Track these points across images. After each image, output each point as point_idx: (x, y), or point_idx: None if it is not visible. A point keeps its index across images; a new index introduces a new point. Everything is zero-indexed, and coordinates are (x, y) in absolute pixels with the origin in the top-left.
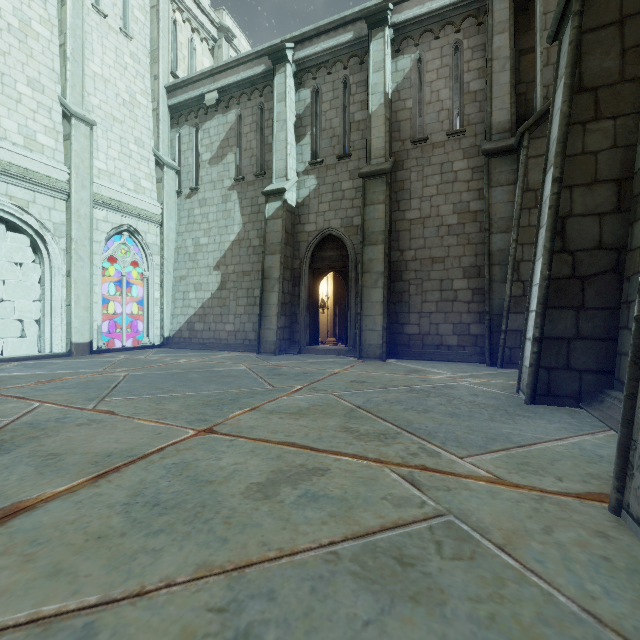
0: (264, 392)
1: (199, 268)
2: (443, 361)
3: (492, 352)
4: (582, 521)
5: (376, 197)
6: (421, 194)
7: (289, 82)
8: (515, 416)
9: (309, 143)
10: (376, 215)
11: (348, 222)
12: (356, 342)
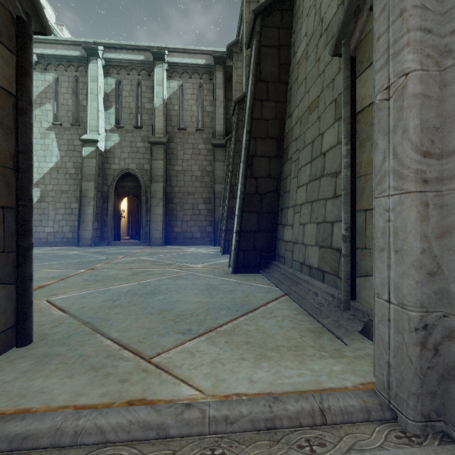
0: (104, 259)
1: None
2: (194, 245)
3: (215, 239)
4: (221, 269)
5: (158, 156)
6: (183, 158)
7: (100, 71)
8: (216, 257)
9: (114, 113)
10: (158, 166)
11: (141, 167)
12: (146, 237)
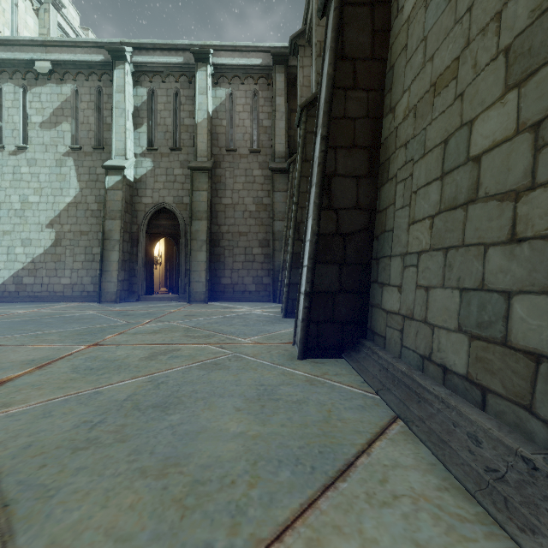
0: (123, 325)
1: (28, 224)
2: (246, 301)
3: (274, 294)
4: (282, 348)
5: (201, 186)
6: (233, 187)
7: (128, 79)
8: (275, 323)
9: (146, 132)
10: (201, 199)
11: (179, 200)
12: (186, 291)
